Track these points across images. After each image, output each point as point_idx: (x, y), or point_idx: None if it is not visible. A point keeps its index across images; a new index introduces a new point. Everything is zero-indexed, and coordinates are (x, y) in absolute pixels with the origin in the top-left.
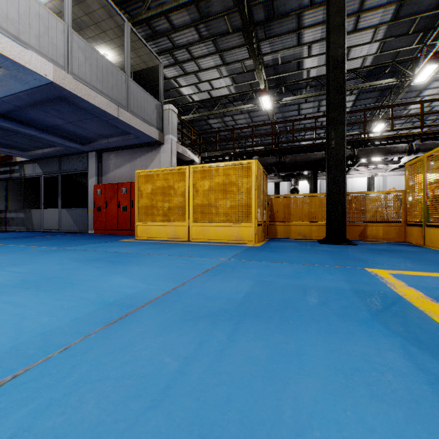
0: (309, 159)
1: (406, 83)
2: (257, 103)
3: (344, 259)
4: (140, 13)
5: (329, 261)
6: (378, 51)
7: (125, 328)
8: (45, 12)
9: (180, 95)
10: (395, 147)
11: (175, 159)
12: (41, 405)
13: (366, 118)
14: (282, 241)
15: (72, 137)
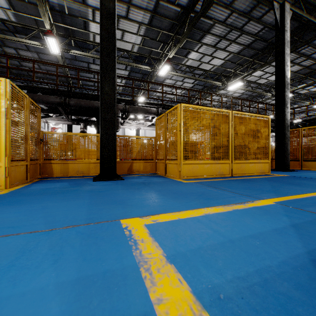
0: (92, 106)
1: (155, 73)
2: (44, 43)
3: (104, 204)
4: None
5: (82, 213)
6: (141, 44)
7: None
8: None
9: None
10: (150, 109)
11: None
12: None
13: (135, 91)
14: (54, 180)
15: None
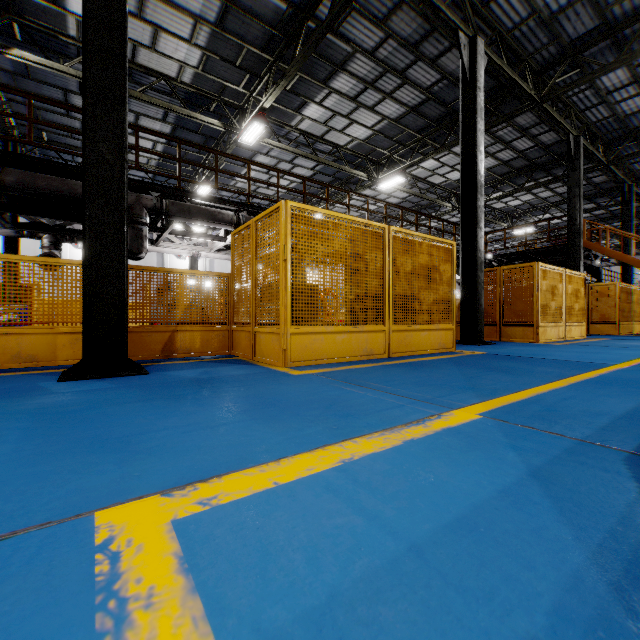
0: (70, 192)
1: (234, 138)
2: None
3: (61, 455)
4: None
5: None
6: (201, 68)
7: None
8: None
9: None
10: (220, 213)
11: None
12: None
13: (188, 172)
14: None
15: None
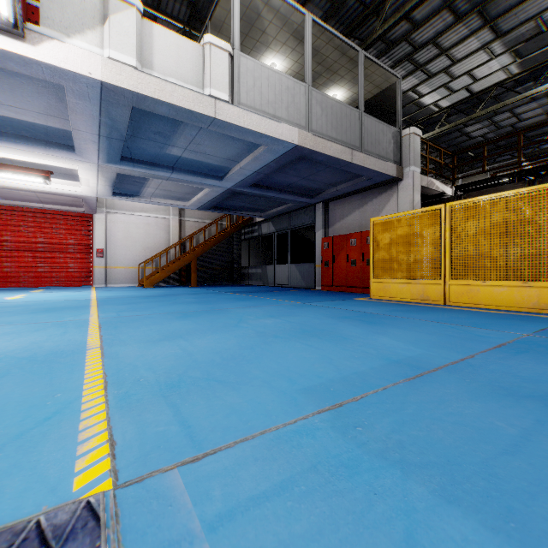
0: None
1: None
2: None
3: None
4: (374, 31)
5: None
6: None
7: (429, 386)
8: (292, 82)
9: (419, 108)
10: None
11: (418, 196)
12: (398, 420)
13: None
14: None
15: (302, 192)
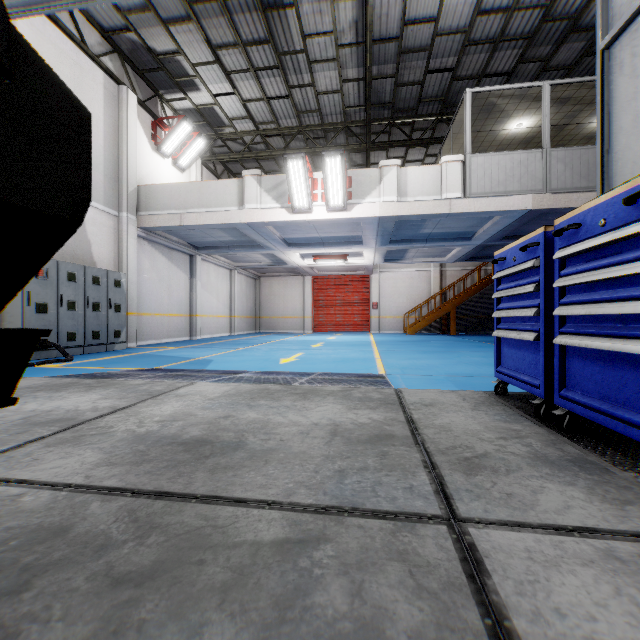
0: None
1: None
2: None
3: None
4: None
5: None
6: None
7: None
8: (525, 155)
9: None
10: None
11: None
12: (468, 379)
13: None
14: None
15: None
